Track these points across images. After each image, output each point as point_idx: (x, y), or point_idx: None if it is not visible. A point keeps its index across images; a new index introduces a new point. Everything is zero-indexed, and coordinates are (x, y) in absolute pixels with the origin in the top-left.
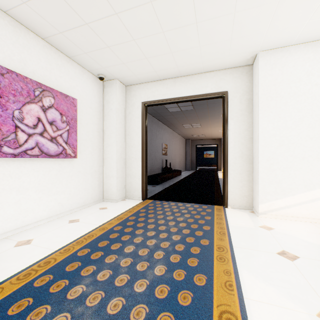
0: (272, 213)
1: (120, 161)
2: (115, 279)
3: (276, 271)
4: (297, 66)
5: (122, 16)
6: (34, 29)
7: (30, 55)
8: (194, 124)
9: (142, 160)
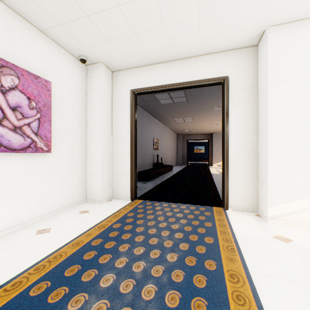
0: (284, 218)
1: (105, 156)
2: None
3: None
4: None
5: None
6: None
7: None
8: (186, 118)
9: (131, 155)
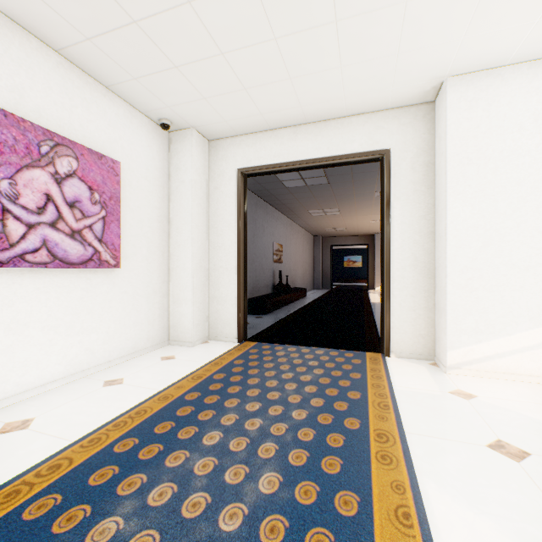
0: (471, 367)
1: (198, 273)
2: (182, 504)
3: (491, 483)
4: (515, 102)
5: (199, 7)
6: (39, 32)
7: (31, 79)
8: (329, 209)
9: (238, 271)
